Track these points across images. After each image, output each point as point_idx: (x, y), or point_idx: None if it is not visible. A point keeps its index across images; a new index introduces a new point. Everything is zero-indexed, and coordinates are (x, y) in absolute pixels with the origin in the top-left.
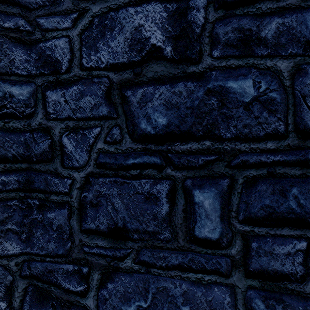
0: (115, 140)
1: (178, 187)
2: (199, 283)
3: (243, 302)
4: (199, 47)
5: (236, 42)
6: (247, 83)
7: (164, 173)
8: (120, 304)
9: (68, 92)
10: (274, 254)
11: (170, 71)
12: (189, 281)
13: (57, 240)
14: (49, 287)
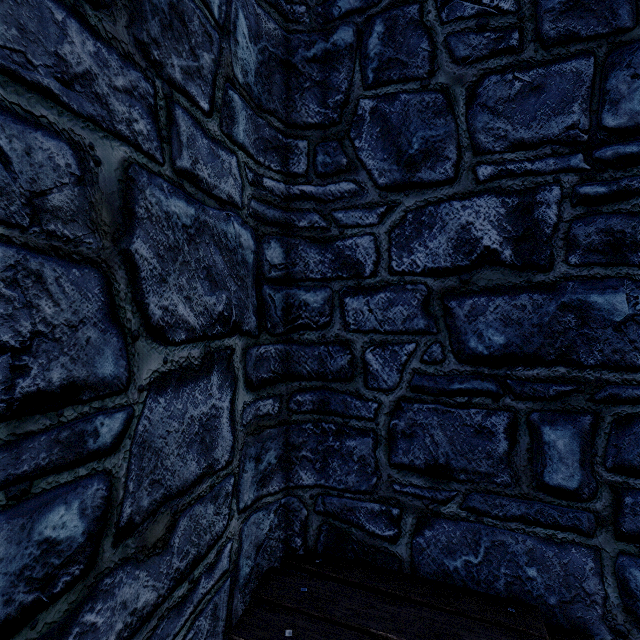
0: (435, 360)
1: (520, 421)
2: (549, 540)
3: (613, 569)
4: (549, 252)
5: (602, 247)
6: (618, 297)
7: (502, 403)
8: (442, 556)
9: (372, 300)
10: None
11: (510, 280)
12: (535, 537)
13: (359, 473)
14: (349, 528)
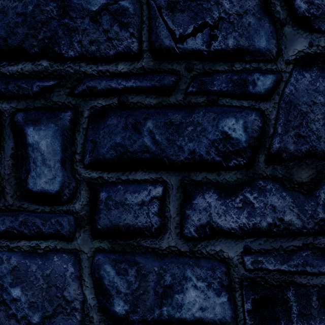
0: None
1: (5, 123)
2: (33, 253)
3: (90, 270)
4: None
5: None
6: None
7: None
8: None
9: None
10: (127, 204)
11: None
12: (20, 252)
13: None
14: None
